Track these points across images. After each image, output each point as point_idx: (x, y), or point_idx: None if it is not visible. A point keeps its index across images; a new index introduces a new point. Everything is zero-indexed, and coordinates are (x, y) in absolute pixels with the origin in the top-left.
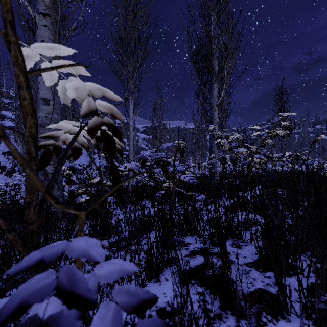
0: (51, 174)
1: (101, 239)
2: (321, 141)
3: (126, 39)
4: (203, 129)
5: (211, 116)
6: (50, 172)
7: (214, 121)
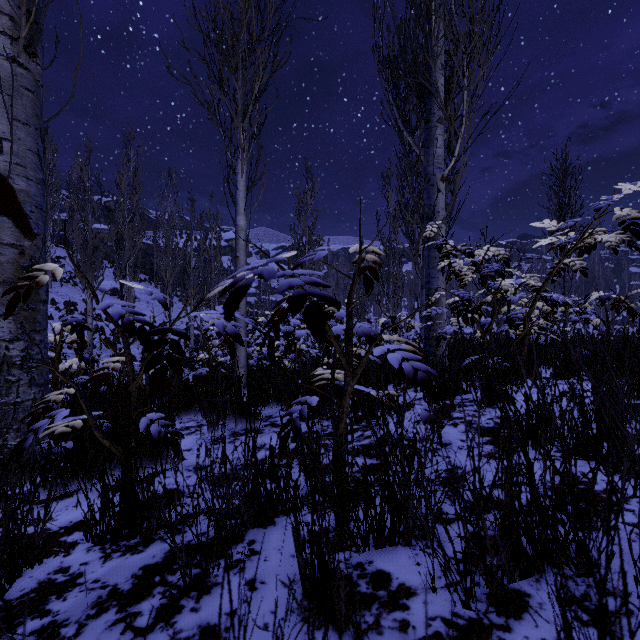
0: (6, 343)
1: (119, 550)
2: (627, 276)
3: (229, 21)
4: (397, 250)
5: (430, 205)
6: (3, 337)
7: (436, 217)
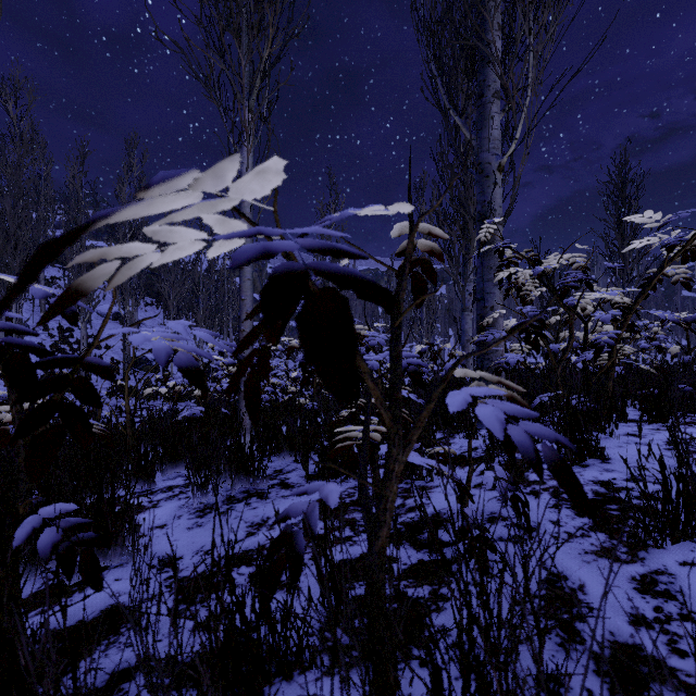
0: None
1: None
2: (681, 301)
3: None
4: None
5: (484, 201)
6: None
7: (492, 216)
